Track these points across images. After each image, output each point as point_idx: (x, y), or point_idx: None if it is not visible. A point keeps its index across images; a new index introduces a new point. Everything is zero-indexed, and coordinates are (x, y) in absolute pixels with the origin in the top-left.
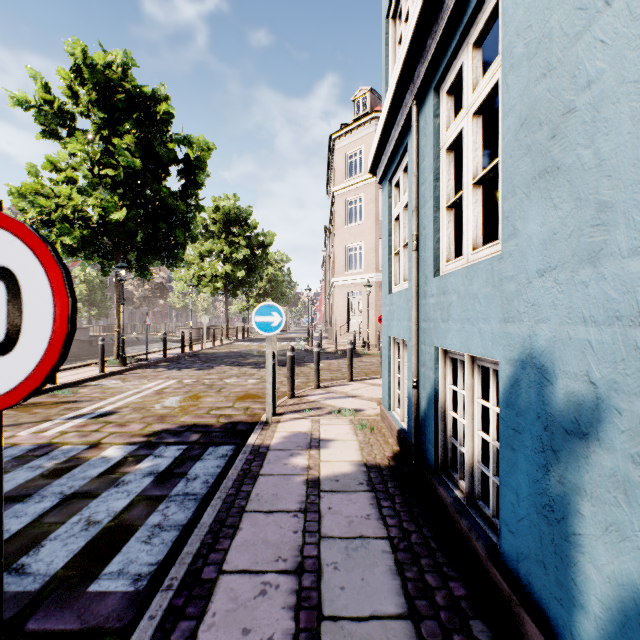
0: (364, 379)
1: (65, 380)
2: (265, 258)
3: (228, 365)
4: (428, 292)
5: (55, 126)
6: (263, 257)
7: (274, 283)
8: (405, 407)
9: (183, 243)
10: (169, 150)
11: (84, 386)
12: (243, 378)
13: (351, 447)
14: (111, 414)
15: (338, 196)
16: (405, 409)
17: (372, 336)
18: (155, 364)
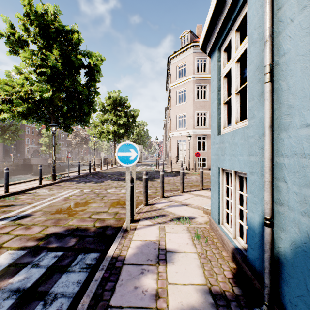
0: (190, 191)
1: (16, 190)
2: (134, 123)
3: (112, 180)
4: (295, 122)
5: (18, 49)
6: (133, 122)
7: (139, 136)
8: (237, 227)
9: (88, 113)
10: (78, 59)
11: (25, 193)
12: (118, 189)
13: (193, 262)
14: (27, 217)
15: (172, 89)
16: (237, 229)
17: (191, 163)
18: (73, 179)
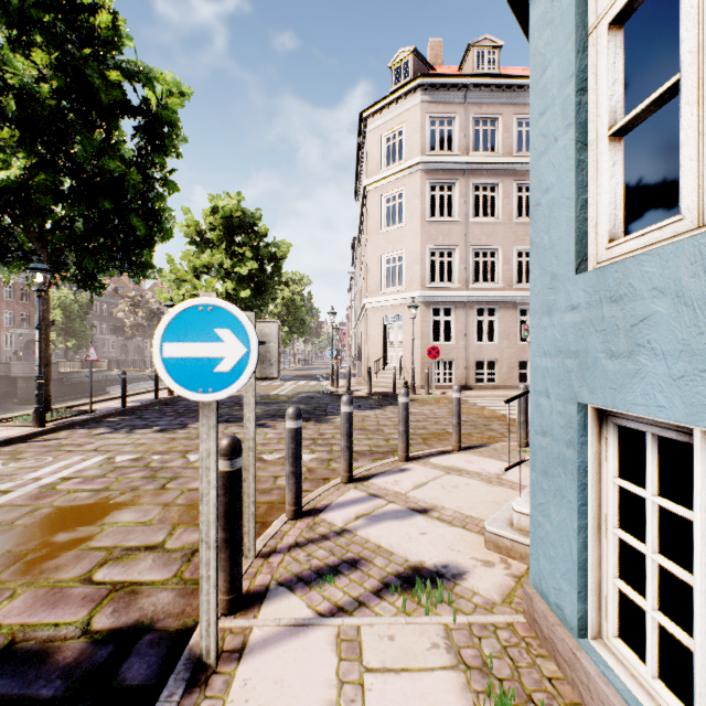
0: (427, 455)
1: None
2: (278, 275)
3: None
4: None
5: None
6: (275, 273)
7: (291, 308)
8: None
9: (149, 240)
10: (112, 86)
11: None
12: None
13: None
14: None
15: (371, 192)
16: None
17: (417, 374)
18: (101, 419)
